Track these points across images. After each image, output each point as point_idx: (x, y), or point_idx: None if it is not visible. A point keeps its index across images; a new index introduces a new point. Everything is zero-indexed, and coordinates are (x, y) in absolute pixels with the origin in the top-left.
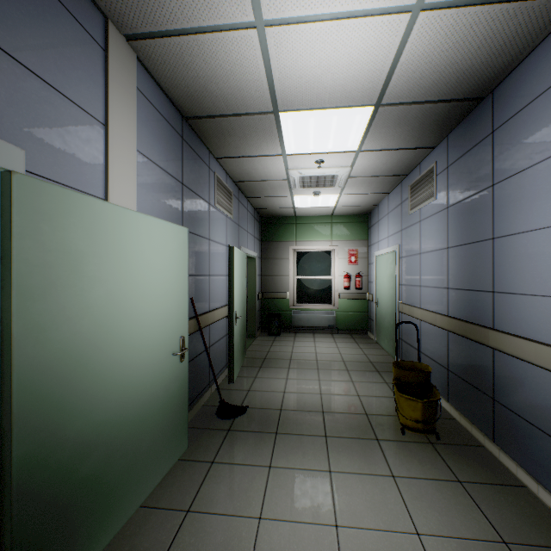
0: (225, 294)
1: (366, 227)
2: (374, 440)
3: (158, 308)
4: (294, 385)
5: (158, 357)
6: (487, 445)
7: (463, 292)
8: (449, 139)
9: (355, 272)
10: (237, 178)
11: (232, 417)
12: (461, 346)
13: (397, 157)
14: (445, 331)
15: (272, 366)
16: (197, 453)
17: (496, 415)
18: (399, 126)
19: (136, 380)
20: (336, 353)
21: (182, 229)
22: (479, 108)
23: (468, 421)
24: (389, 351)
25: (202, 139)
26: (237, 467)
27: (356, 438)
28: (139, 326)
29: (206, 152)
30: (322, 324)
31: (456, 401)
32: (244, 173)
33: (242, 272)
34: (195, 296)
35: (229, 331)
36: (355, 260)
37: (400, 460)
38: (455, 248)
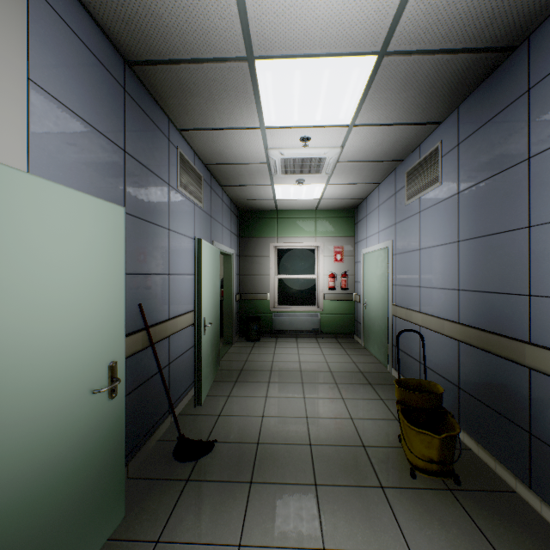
0: (192, 296)
1: (352, 223)
2: (377, 488)
3: (64, 324)
4: (274, 405)
5: (64, 400)
6: (521, 491)
7: (482, 294)
8: (461, 111)
9: (341, 271)
10: (207, 160)
11: (193, 458)
12: (478, 361)
13: (395, 135)
14: (455, 341)
15: (249, 380)
16: (137, 525)
17: (534, 454)
18: (405, 89)
19: (9, 448)
20: (322, 361)
21: (113, 207)
22: (507, 64)
23: (490, 455)
24: (380, 358)
25: (157, 100)
26: (192, 549)
27: (355, 486)
28: (16, 358)
29: (164, 119)
30: (305, 327)
31: (471, 427)
32: (215, 153)
33: (214, 271)
34: (147, 301)
35: (195, 343)
36: (340, 258)
37: (416, 522)
38: (469, 241)
